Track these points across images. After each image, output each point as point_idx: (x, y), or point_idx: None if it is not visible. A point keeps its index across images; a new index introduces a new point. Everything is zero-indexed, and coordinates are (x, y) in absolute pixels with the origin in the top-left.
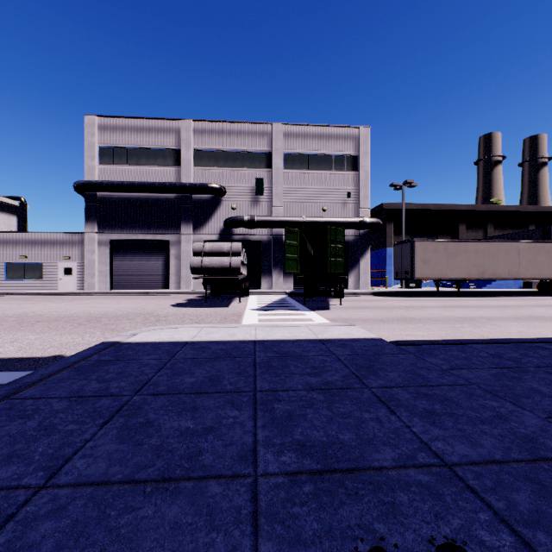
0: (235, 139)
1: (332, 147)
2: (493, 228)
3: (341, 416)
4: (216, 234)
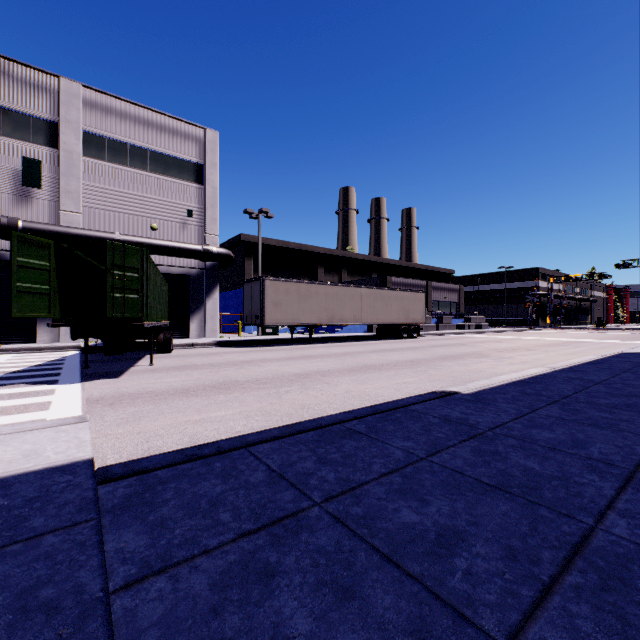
0: None
1: (166, 143)
2: (347, 274)
3: None
4: None
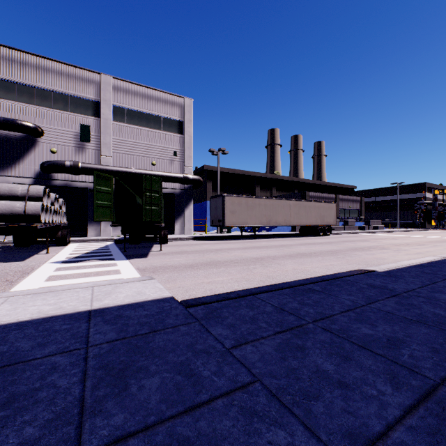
0: (56, 79)
1: (161, 109)
2: (276, 190)
3: None
4: (30, 177)
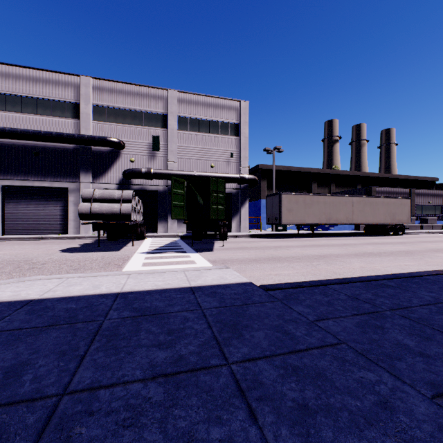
0: (134, 99)
1: (219, 114)
2: (335, 186)
3: (176, 442)
4: (115, 183)
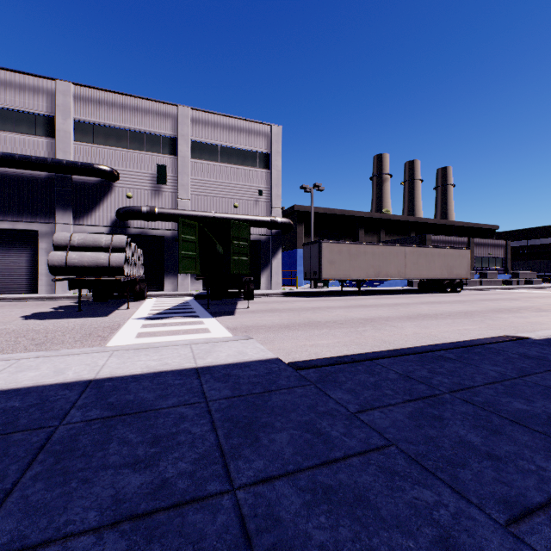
0: (132, 115)
1: (244, 141)
2: (385, 234)
3: None
4: (106, 225)
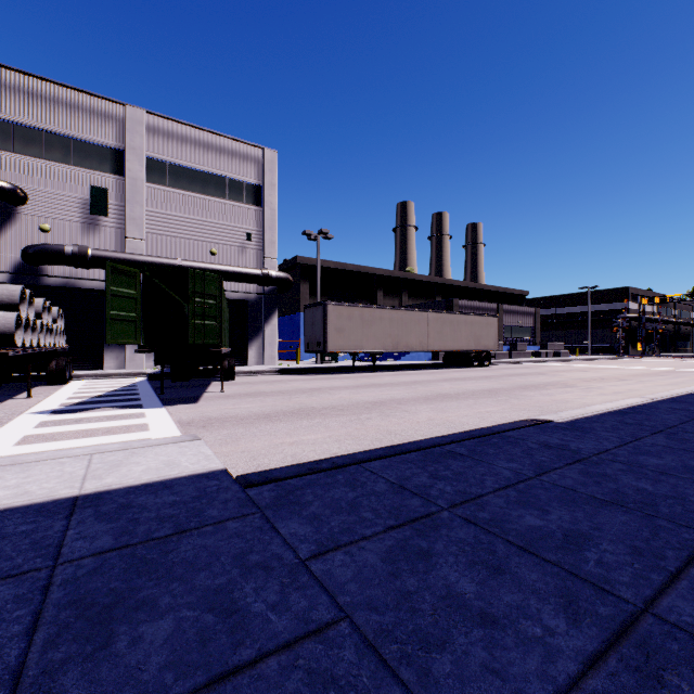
0: (49, 110)
1: (225, 165)
2: (408, 297)
3: None
4: (4, 271)
